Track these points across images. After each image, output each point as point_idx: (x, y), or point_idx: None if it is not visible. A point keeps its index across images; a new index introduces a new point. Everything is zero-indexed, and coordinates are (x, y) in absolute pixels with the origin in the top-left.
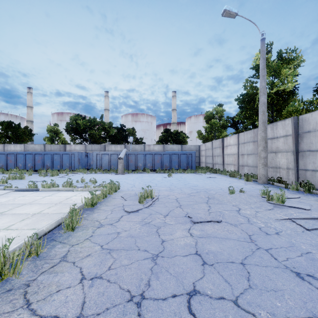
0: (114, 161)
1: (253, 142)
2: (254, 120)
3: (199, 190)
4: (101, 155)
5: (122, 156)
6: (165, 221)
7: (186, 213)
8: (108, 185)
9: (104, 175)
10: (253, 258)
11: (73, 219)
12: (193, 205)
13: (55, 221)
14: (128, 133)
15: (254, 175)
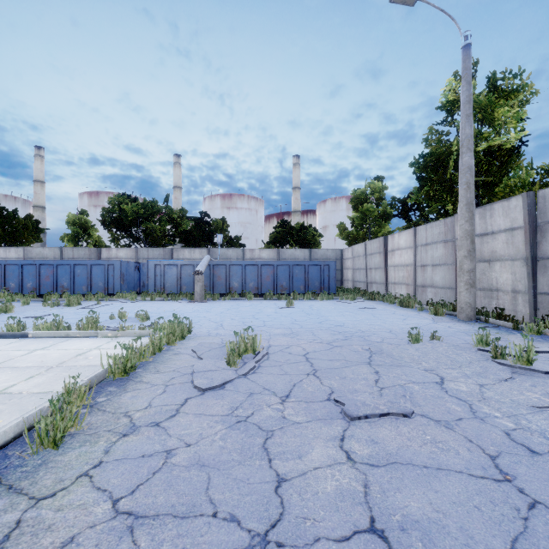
0: (187, 277)
1: (444, 242)
2: (444, 203)
3: (350, 334)
4: (163, 267)
5: (202, 268)
6: (283, 414)
7: (328, 390)
8: (168, 324)
9: (168, 303)
10: (534, 546)
11: (56, 419)
12: (341, 369)
13: (17, 421)
14: (214, 229)
15: (446, 303)
